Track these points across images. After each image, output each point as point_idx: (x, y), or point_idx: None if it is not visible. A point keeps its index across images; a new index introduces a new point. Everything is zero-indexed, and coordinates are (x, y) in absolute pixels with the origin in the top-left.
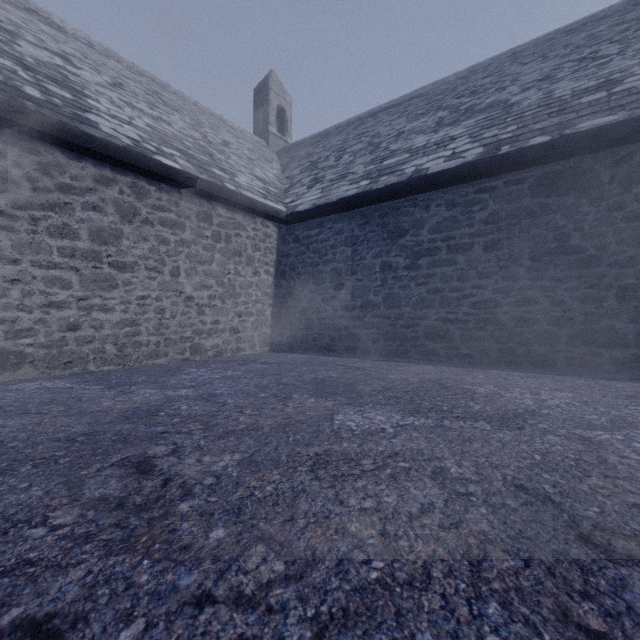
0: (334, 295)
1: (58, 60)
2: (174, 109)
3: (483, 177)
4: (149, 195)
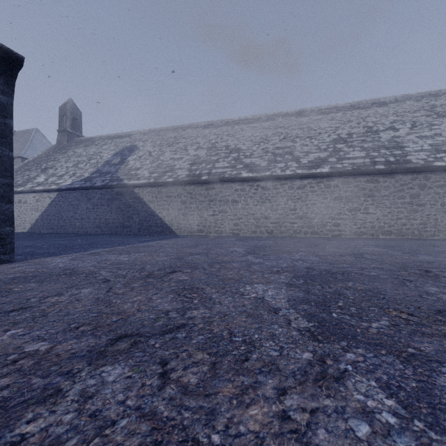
0: None
1: (391, 133)
2: (443, 116)
3: None
4: (430, 178)
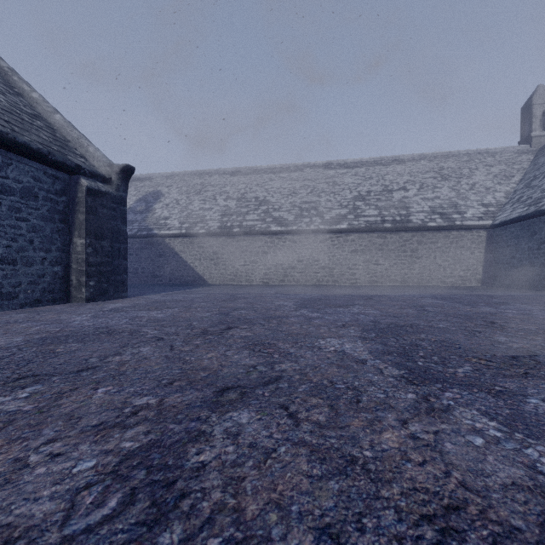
0: (510, 261)
1: (402, 193)
2: (446, 179)
3: None
4: (426, 236)
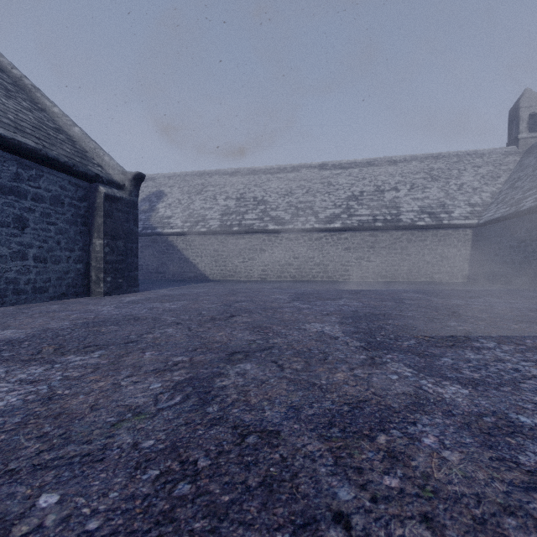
0: (494, 258)
1: (394, 193)
2: (436, 179)
3: None
4: (415, 234)
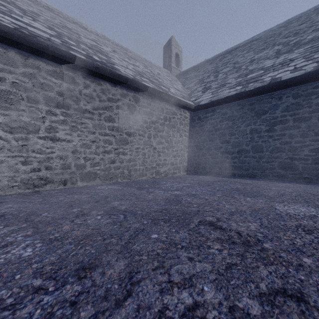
0: (221, 146)
1: (94, 43)
2: (135, 60)
3: (318, 79)
4: (140, 100)
